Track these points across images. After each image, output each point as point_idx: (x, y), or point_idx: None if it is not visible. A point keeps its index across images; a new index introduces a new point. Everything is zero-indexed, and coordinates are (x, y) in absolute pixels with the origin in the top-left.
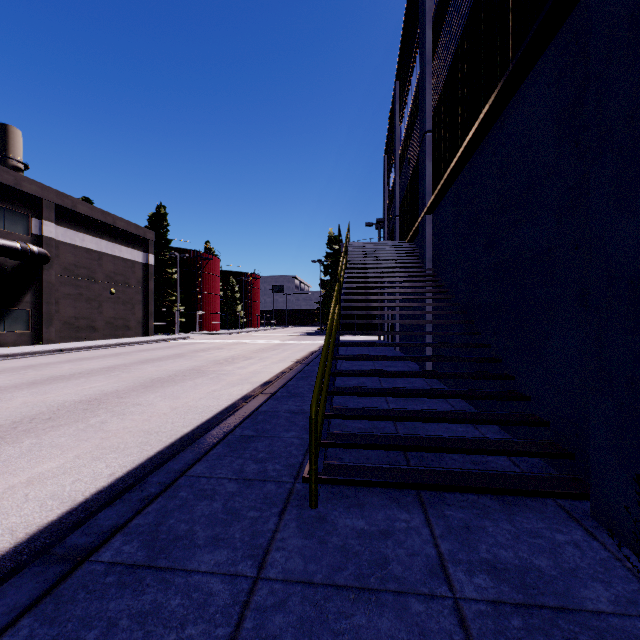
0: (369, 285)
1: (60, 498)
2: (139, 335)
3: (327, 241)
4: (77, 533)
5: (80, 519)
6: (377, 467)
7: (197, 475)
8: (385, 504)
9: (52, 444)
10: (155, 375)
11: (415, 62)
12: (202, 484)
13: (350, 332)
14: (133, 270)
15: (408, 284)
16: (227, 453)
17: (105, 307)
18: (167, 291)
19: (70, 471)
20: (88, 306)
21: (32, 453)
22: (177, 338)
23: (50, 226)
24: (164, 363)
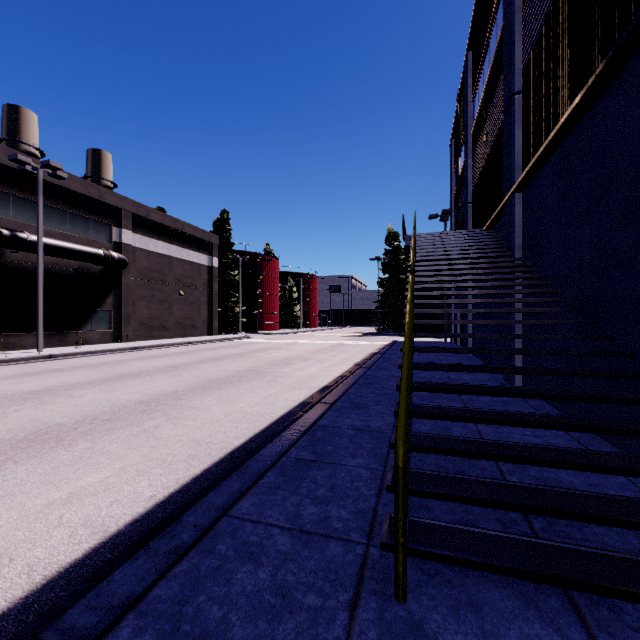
0: (444, 279)
1: (92, 526)
2: (204, 334)
3: (386, 238)
4: (81, 604)
5: (102, 565)
6: (490, 535)
7: (242, 516)
8: (515, 609)
9: (103, 451)
10: (214, 375)
11: (494, 21)
12: (246, 533)
13: (427, 334)
14: (199, 273)
15: (494, 276)
16: (280, 484)
17: (175, 308)
18: (230, 292)
19: (111, 488)
20: (160, 307)
21: (82, 460)
22: (238, 337)
23: (128, 234)
24: (224, 363)
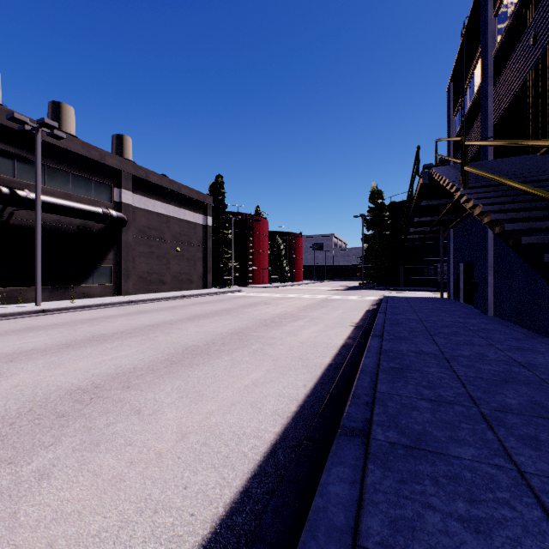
0: None
1: None
2: (200, 288)
3: (369, 196)
4: None
5: None
6: None
7: None
8: None
9: None
10: (191, 340)
11: None
12: None
13: None
14: (195, 231)
15: None
16: None
17: (172, 263)
18: (224, 249)
19: None
20: (158, 263)
21: None
22: (230, 291)
23: (128, 194)
24: (208, 321)
